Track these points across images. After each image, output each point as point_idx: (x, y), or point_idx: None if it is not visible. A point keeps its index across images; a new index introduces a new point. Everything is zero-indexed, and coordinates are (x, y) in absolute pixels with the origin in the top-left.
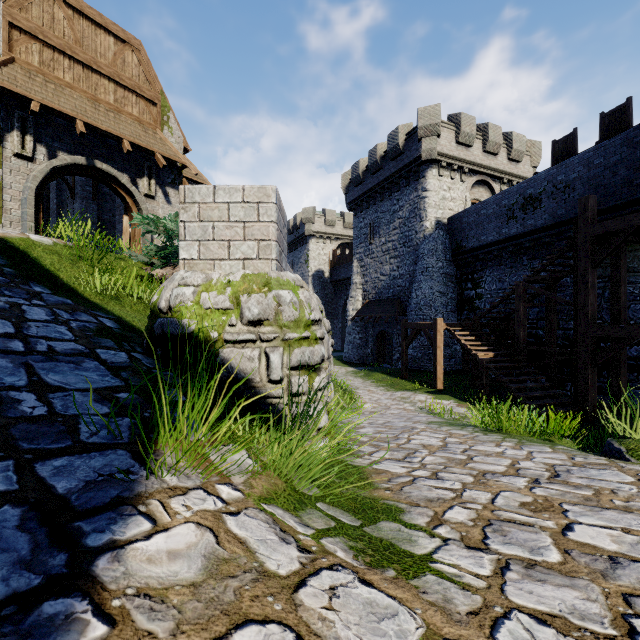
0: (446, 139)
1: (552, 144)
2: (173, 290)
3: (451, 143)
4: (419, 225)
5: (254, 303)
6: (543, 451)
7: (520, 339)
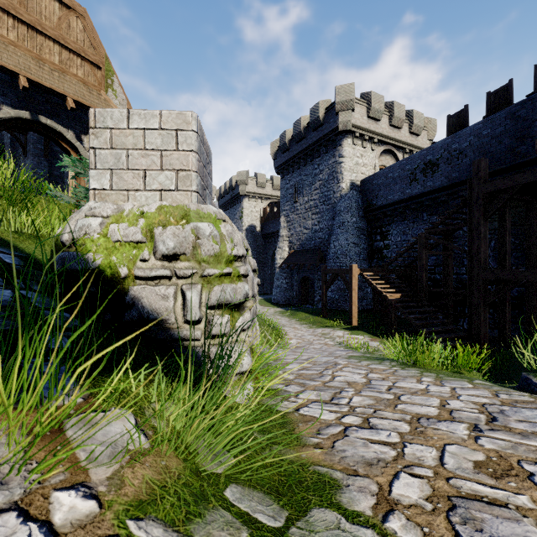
0: (359, 113)
1: (447, 118)
2: (78, 221)
3: (363, 117)
4: (336, 186)
5: (169, 236)
6: (465, 387)
7: (422, 282)
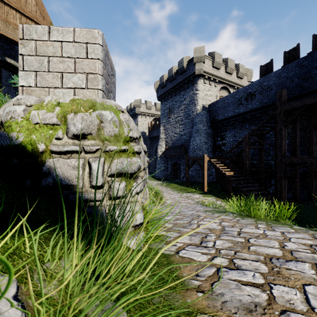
0: (207, 64)
1: (260, 67)
2: (5, 108)
3: (210, 67)
4: (194, 108)
5: (79, 120)
6: (290, 231)
7: (246, 165)
